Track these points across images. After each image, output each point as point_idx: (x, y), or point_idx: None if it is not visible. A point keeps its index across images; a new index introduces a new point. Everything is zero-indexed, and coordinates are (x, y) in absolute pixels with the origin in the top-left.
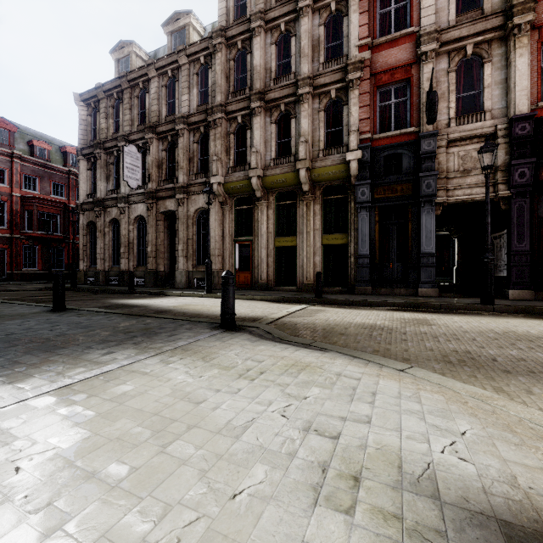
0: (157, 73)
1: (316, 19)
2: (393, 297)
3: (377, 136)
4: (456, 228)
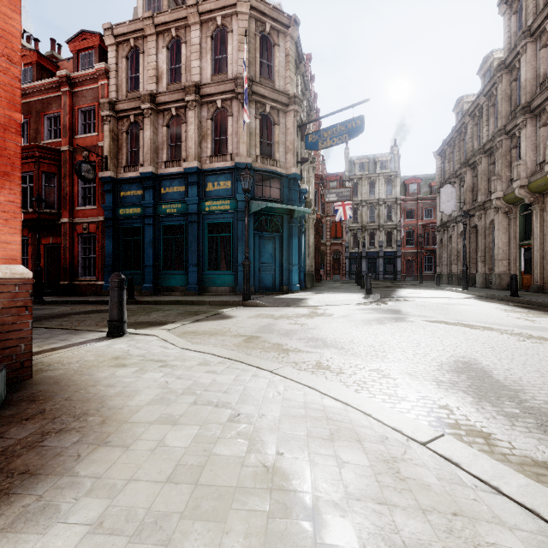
0: (469, 118)
1: None
2: None
3: None
4: None
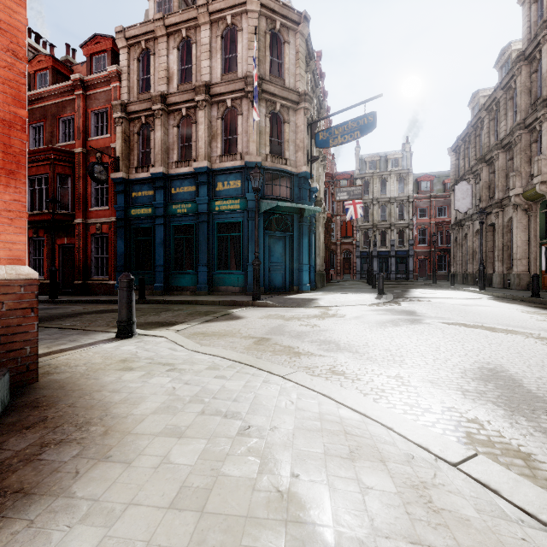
0: (486, 112)
1: None
2: None
3: None
4: None
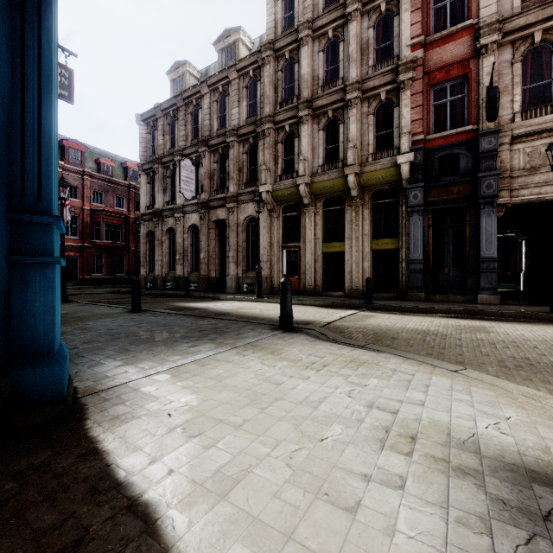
0: (209, 89)
1: (365, 22)
2: (448, 304)
3: (430, 136)
4: (524, 229)
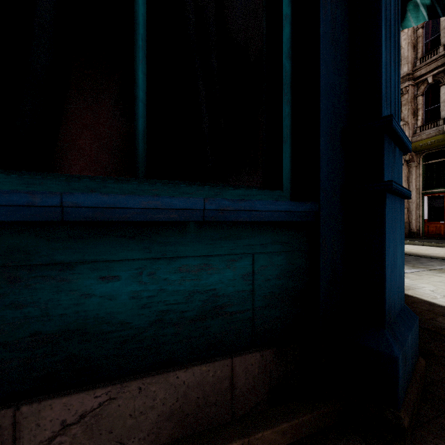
0: None
1: None
2: None
3: None
4: None
